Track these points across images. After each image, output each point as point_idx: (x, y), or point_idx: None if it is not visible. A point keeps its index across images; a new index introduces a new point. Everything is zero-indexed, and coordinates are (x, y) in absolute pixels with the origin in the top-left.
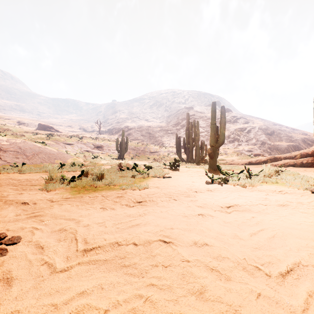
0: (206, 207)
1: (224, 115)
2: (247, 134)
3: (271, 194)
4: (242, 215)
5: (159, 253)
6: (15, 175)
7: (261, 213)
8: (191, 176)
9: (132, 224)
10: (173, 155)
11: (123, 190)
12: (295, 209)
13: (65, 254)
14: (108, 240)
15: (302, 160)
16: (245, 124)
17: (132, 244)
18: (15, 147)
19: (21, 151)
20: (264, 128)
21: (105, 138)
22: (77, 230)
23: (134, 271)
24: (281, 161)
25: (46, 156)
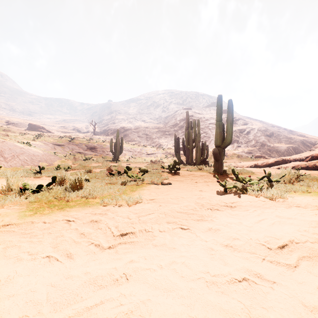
0: (243, 250)
1: (232, 110)
2: (246, 136)
3: None
4: None
5: None
6: None
7: None
8: (195, 182)
9: None
10: (171, 157)
11: (104, 206)
12: None
13: None
14: None
15: (315, 162)
16: (244, 126)
17: None
18: None
19: None
20: (263, 129)
21: (100, 139)
22: None
23: None
24: (291, 163)
25: (28, 158)
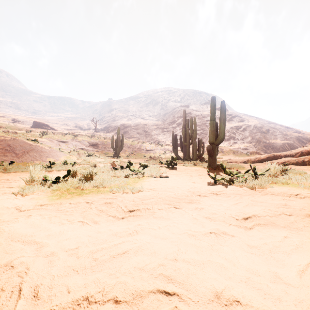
0: (218, 220)
1: (225, 110)
2: (242, 132)
3: (288, 198)
4: (268, 232)
5: None
6: None
7: (290, 228)
8: (190, 176)
9: (117, 251)
10: (170, 153)
11: (113, 193)
12: None
13: None
14: (72, 292)
15: (304, 158)
16: (240, 123)
17: (111, 302)
18: (4, 144)
19: (10, 149)
20: (259, 126)
21: (101, 136)
22: (30, 267)
23: None
24: (282, 159)
25: (37, 154)
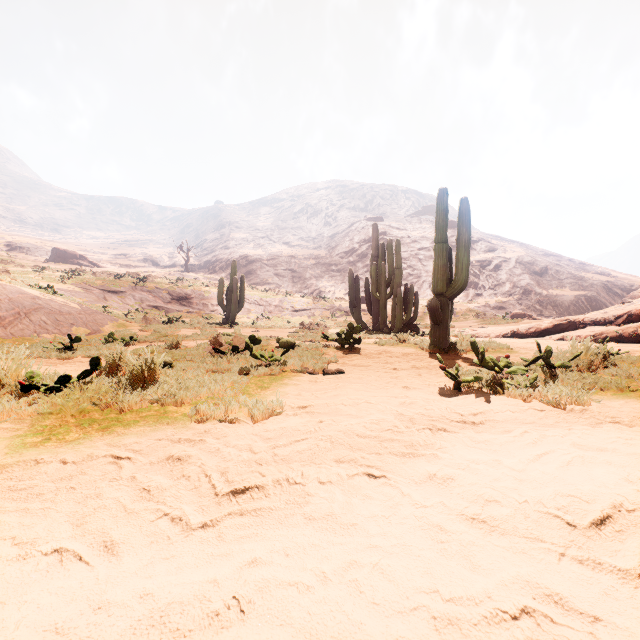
0: (513, 532)
1: (468, 219)
2: (493, 274)
3: None
4: None
5: None
6: None
7: None
8: (393, 370)
9: None
10: (343, 317)
11: (200, 422)
12: None
13: None
14: None
15: (635, 328)
16: (489, 254)
17: None
18: None
19: None
20: (527, 261)
21: (199, 280)
22: None
23: None
24: (586, 329)
25: (50, 318)
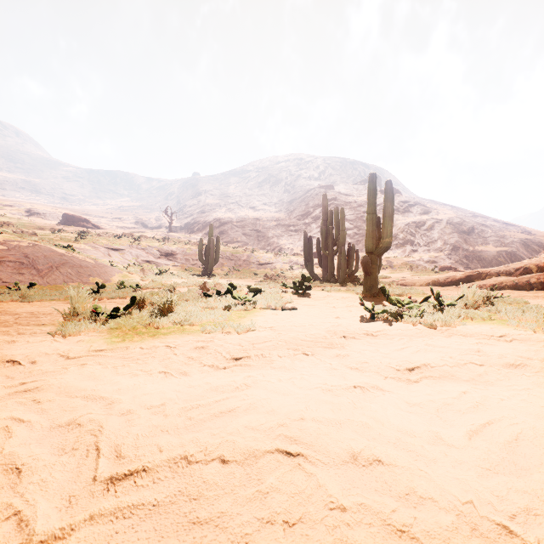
0: (368, 371)
1: (392, 196)
2: (426, 233)
3: (486, 341)
4: (441, 387)
5: (276, 487)
6: (13, 305)
7: (476, 382)
8: (332, 307)
9: (220, 409)
10: (300, 269)
11: (207, 333)
12: (540, 373)
13: (67, 488)
14: (165, 450)
15: (528, 278)
16: (424, 216)
17: (217, 461)
18: (18, 254)
19: (28, 262)
20: (456, 222)
21: (180, 239)
22: (103, 425)
23: (219, 538)
24: (491, 279)
25: (73, 270)
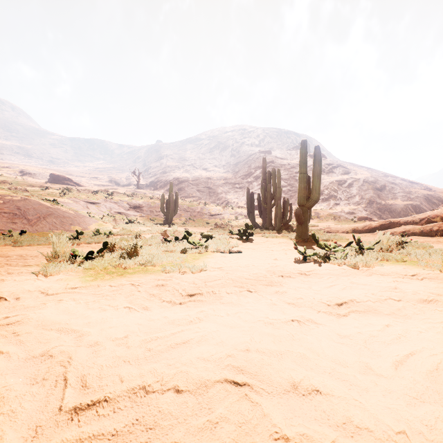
0: (303, 306)
1: (320, 159)
2: (347, 189)
3: (401, 279)
4: (366, 320)
5: (225, 417)
6: (6, 249)
7: (396, 316)
8: (271, 251)
9: (176, 341)
10: (243, 219)
11: (167, 273)
12: None
13: (34, 418)
14: (126, 381)
15: (431, 226)
16: (345, 176)
17: (172, 391)
18: (12, 207)
19: (20, 213)
20: (371, 180)
21: (146, 195)
22: (72, 356)
23: None
24: (401, 227)
25: (57, 220)
